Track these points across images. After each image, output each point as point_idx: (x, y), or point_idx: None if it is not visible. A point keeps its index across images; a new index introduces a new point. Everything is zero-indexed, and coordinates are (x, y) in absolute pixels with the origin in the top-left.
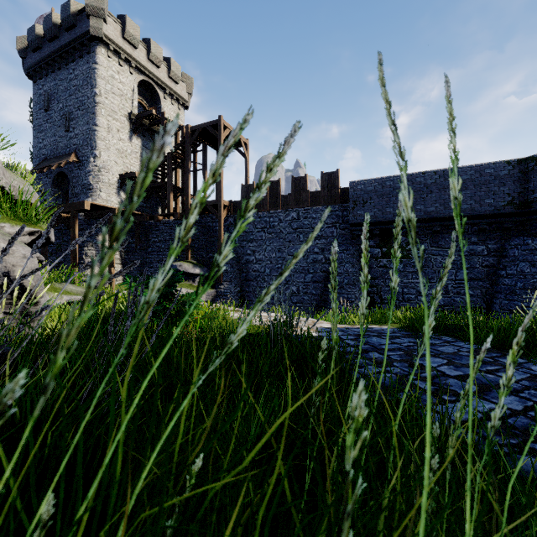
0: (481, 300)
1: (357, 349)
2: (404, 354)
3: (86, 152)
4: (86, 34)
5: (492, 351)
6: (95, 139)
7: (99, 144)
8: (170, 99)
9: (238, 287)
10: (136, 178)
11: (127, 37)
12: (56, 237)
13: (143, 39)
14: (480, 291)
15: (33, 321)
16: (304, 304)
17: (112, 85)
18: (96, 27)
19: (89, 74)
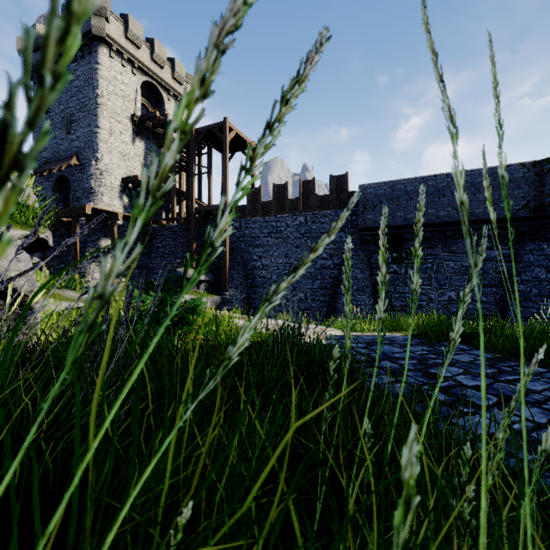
0: (494, 307)
1: (368, 358)
2: (417, 363)
3: (87, 155)
4: (87, 34)
5: (510, 360)
6: (97, 142)
7: (101, 147)
8: (174, 101)
9: (244, 294)
10: (139, 181)
11: (130, 37)
12: (57, 242)
13: (147, 39)
14: (494, 298)
15: (27, 328)
16: (312, 312)
17: (114, 86)
18: (98, 26)
19: (91, 74)
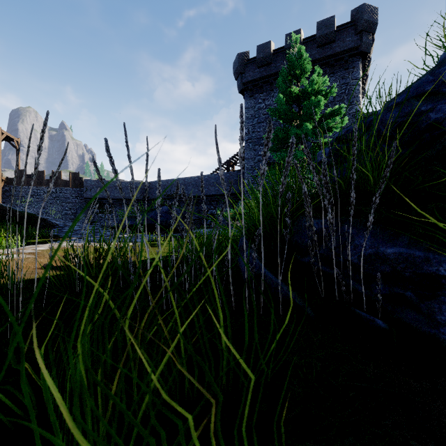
0: None
1: None
2: None
3: None
4: None
5: None
6: None
7: None
8: None
9: None
10: None
11: None
12: None
13: None
14: None
15: None
16: None
17: None
18: None
19: None
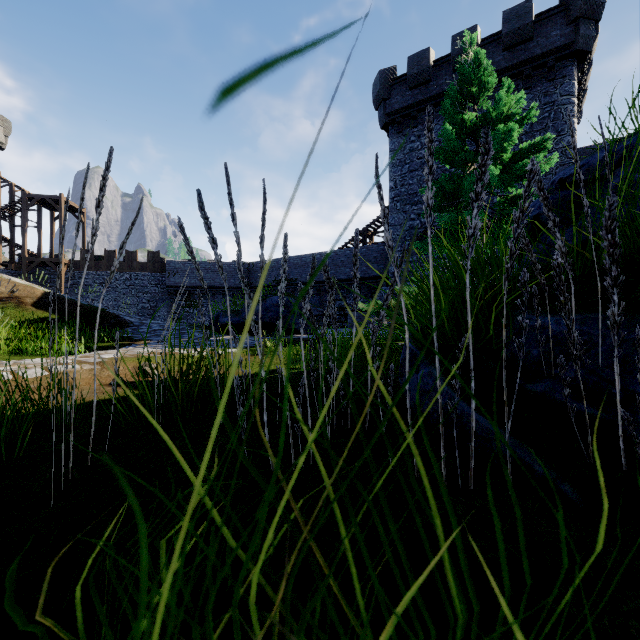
0: None
1: None
2: None
3: None
4: None
5: None
6: None
7: None
8: None
9: None
10: None
11: None
12: None
13: None
14: None
15: None
16: None
17: None
18: None
19: None
